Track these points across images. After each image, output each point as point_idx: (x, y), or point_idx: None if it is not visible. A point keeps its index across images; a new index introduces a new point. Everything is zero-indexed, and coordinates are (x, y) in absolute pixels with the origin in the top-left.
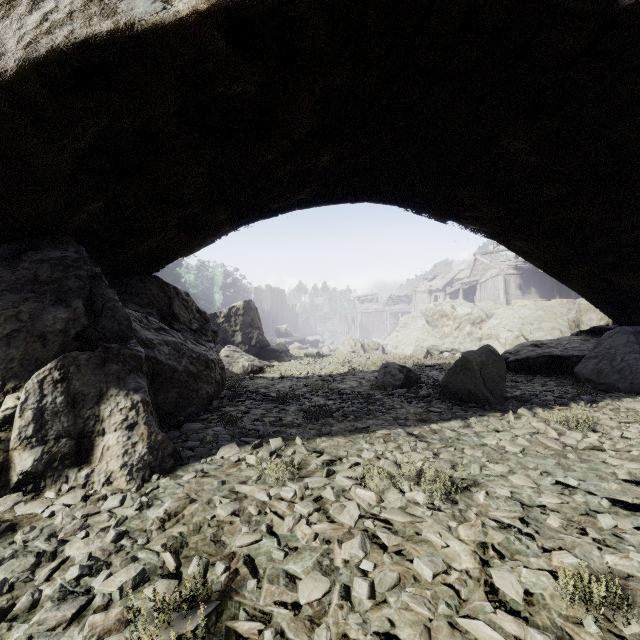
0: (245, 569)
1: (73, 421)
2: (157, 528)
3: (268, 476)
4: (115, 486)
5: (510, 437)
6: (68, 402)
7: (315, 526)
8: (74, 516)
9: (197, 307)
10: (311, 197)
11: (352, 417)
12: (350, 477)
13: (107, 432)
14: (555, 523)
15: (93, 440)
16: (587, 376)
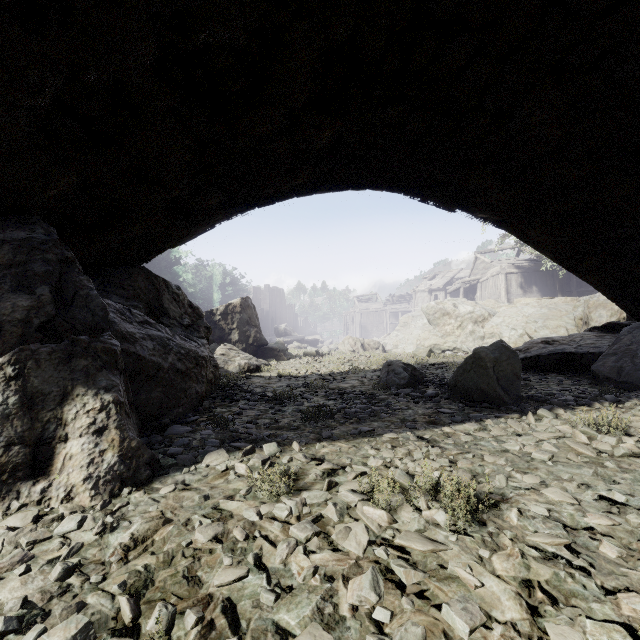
0: (223, 620)
1: (29, 425)
2: (118, 560)
3: (259, 489)
4: (76, 503)
5: (534, 442)
6: (23, 403)
7: (314, 556)
8: (18, 543)
9: (189, 302)
10: (310, 183)
11: (355, 419)
12: (355, 491)
13: (70, 438)
14: (611, 552)
15: (53, 447)
16: (606, 374)
